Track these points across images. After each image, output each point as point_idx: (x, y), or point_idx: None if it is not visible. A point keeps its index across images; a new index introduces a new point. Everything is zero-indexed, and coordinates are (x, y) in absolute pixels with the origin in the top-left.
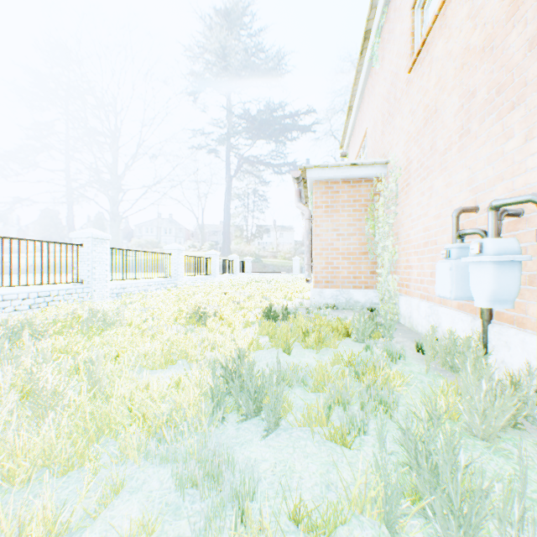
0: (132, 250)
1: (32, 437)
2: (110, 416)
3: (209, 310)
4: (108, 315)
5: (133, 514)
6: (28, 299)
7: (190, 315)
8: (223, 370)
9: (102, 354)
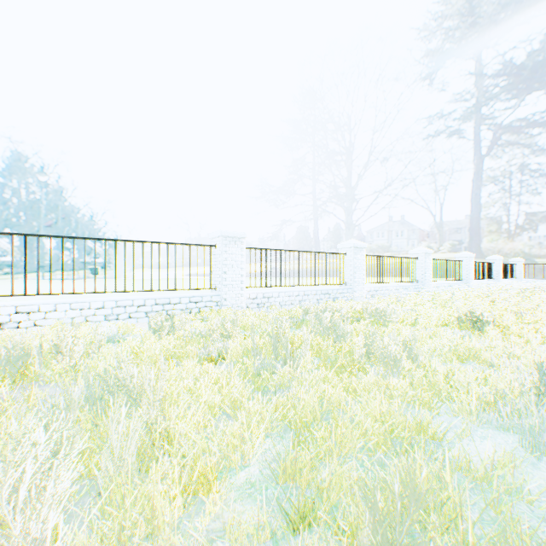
0: (381, 256)
1: (394, 379)
2: (437, 383)
3: (485, 317)
4: (386, 312)
5: (491, 450)
6: (316, 295)
7: (460, 321)
8: (534, 378)
9: (416, 338)
